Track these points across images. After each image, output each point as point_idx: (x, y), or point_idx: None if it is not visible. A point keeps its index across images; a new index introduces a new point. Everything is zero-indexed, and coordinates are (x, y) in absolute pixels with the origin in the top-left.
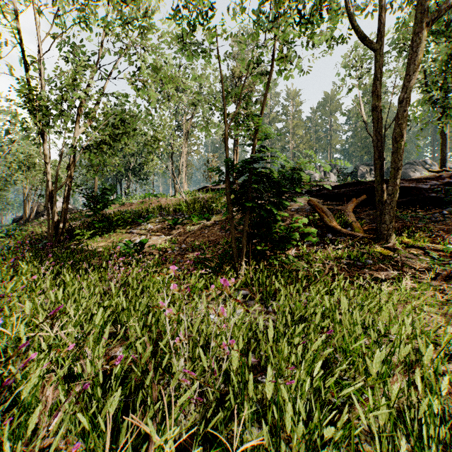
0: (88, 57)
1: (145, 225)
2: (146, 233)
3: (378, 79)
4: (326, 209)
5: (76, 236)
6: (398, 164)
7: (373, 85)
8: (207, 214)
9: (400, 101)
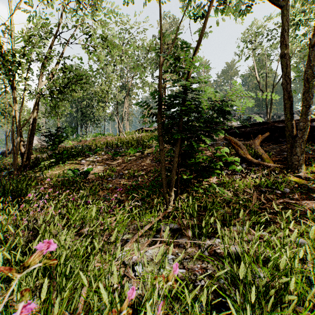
0: (51, 28)
1: (93, 157)
2: (93, 163)
3: (287, 31)
4: (240, 143)
5: (39, 165)
6: (309, 102)
7: (283, 36)
8: (141, 148)
9: (312, 45)
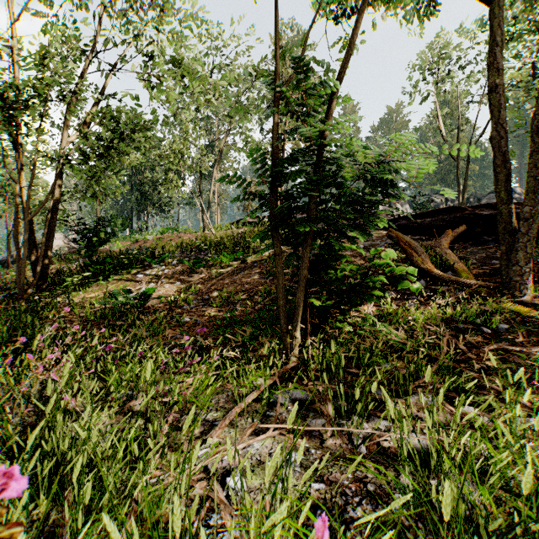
0: (85, 45)
1: (158, 268)
2: (157, 279)
3: (499, 44)
4: (415, 244)
5: (63, 283)
6: None
7: (492, 55)
8: (241, 252)
9: None
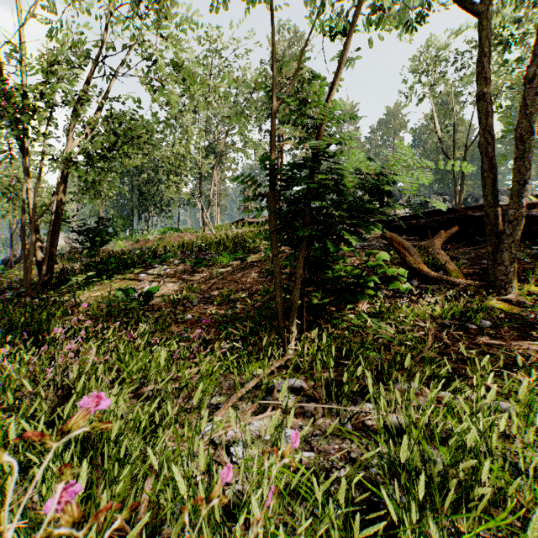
0: (88, 49)
1: (160, 268)
2: (160, 278)
3: (487, 55)
4: (408, 244)
5: (68, 282)
6: (525, 176)
7: (480, 64)
8: (241, 252)
9: (530, 79)
